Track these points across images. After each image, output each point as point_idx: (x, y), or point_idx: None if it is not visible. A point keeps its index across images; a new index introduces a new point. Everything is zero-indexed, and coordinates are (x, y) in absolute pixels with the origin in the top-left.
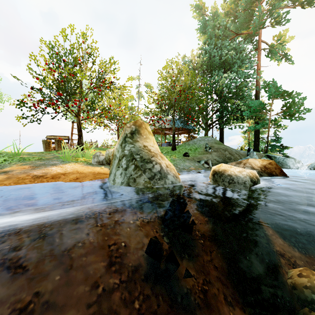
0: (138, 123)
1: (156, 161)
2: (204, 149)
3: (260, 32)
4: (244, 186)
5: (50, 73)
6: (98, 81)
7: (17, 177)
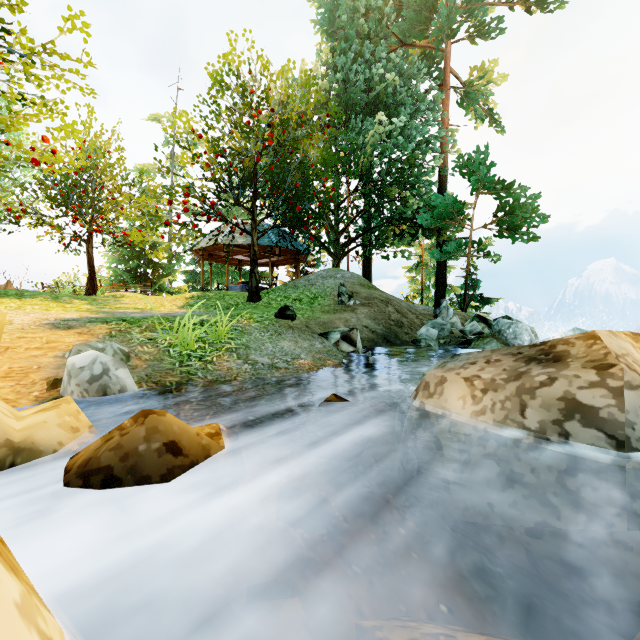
0: None
1: None
2: (335, 300)
3: (448, 49)
4: None
5: None
6: None
7: None
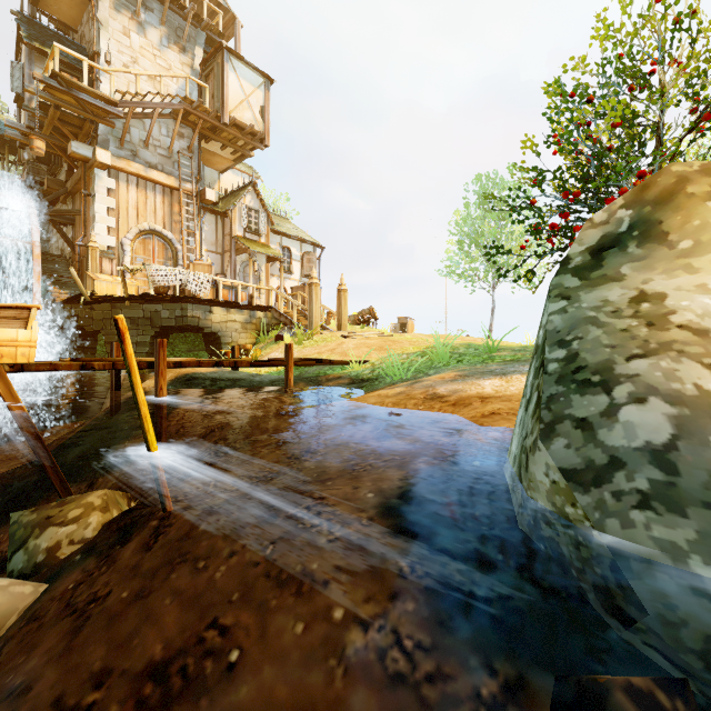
0: (659, 187)
1: (649, 383)
2: None
3: None
4: None
5: (564, 153)
6: None
7: (408, 394)
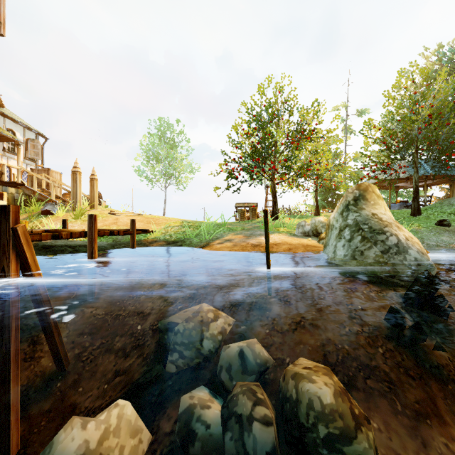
0: (363, 187)
1: (390, 232)
2: None
3: None
4: None
5: (247, 138)
6: (295, 134)
7: (241, 245)
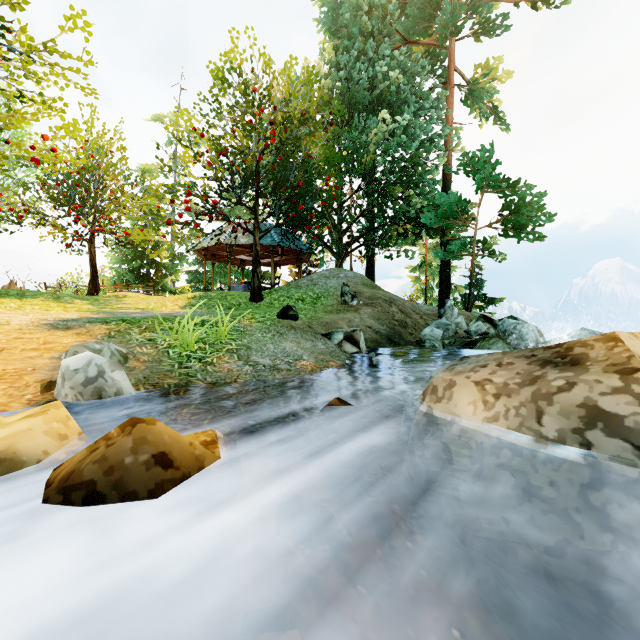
0: None
1: None
2: (339, 300)
3: (452, 47)
4: None
5: None
6: None
7: None
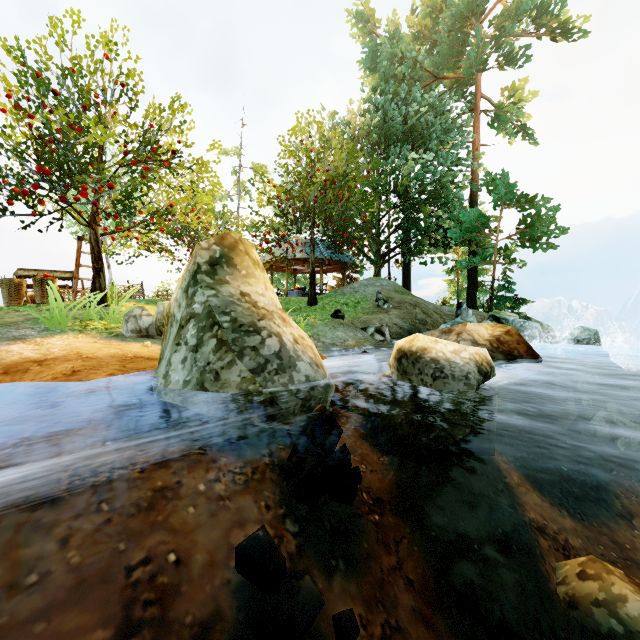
0: (229, 241)
1: (269, 330)
2: (374, 304)
3: (479, 78)
4: (466, 384)
5: (21, 120)
6: (141, 149)
7: None
